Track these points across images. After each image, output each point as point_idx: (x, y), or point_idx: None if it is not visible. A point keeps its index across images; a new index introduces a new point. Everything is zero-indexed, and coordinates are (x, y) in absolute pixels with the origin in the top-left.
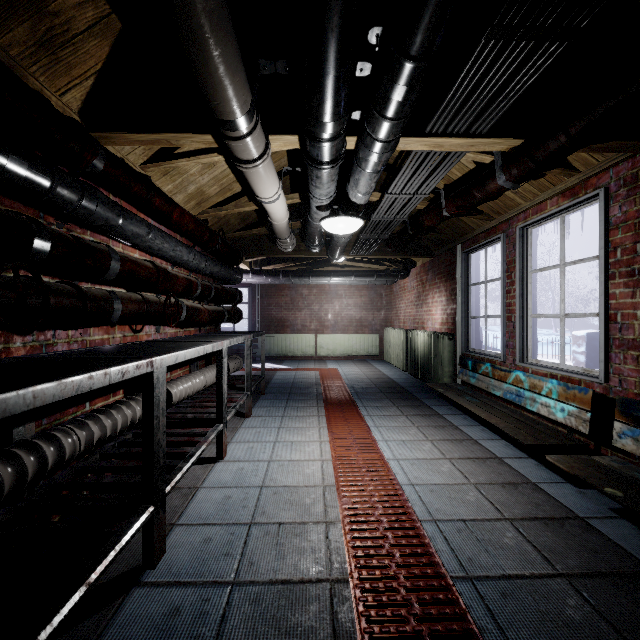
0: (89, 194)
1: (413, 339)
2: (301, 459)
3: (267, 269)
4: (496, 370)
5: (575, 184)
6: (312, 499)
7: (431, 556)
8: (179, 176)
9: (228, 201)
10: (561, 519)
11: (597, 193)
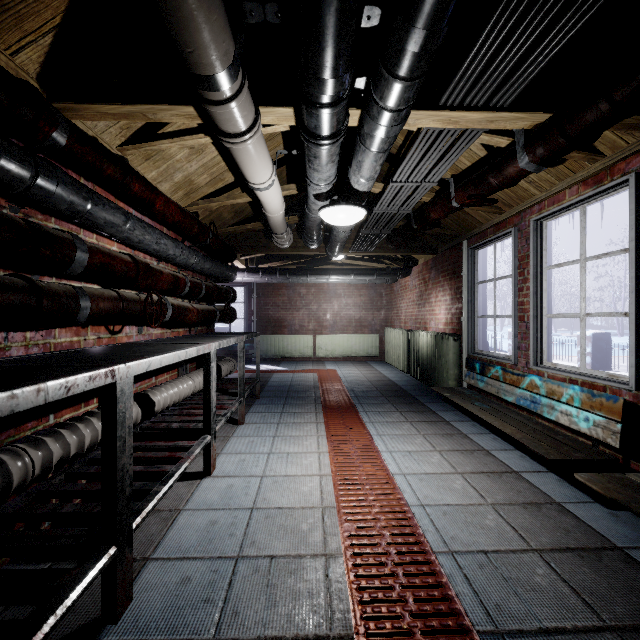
0: (46, 171)
1: (415, 340)
2: (297, 474)
3: (263, 267)
4: (507, 374)
5: (599, 170)
6: (309, 524)
7: (451, 602)
8: (163, 162)
9: (220, 192)
10: (597, 550)
11: (626, 179)
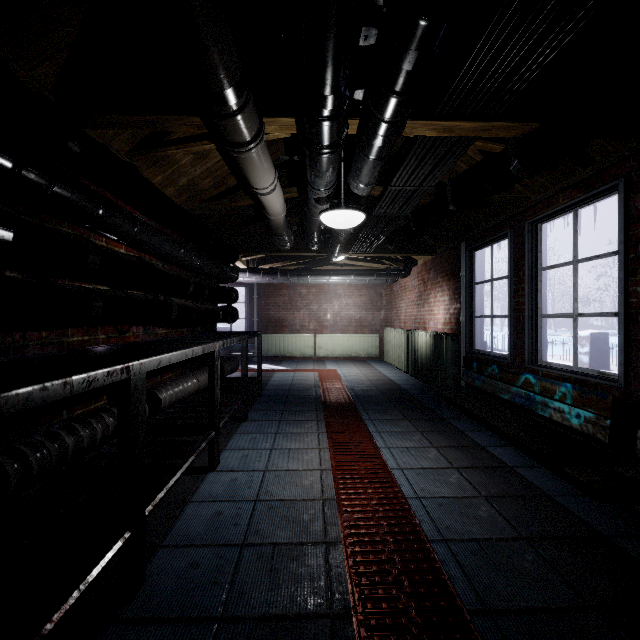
0: (62, 180)
1: (414, 339)
2: (299, 469)
3: (265, 268)
4: (503, 372)
5: (591, 175)
6: (310, 515)
7: (444, 584)
8: (169, 167)
9: (223, 195)
10: (584, 538)
11: (616, 184)
